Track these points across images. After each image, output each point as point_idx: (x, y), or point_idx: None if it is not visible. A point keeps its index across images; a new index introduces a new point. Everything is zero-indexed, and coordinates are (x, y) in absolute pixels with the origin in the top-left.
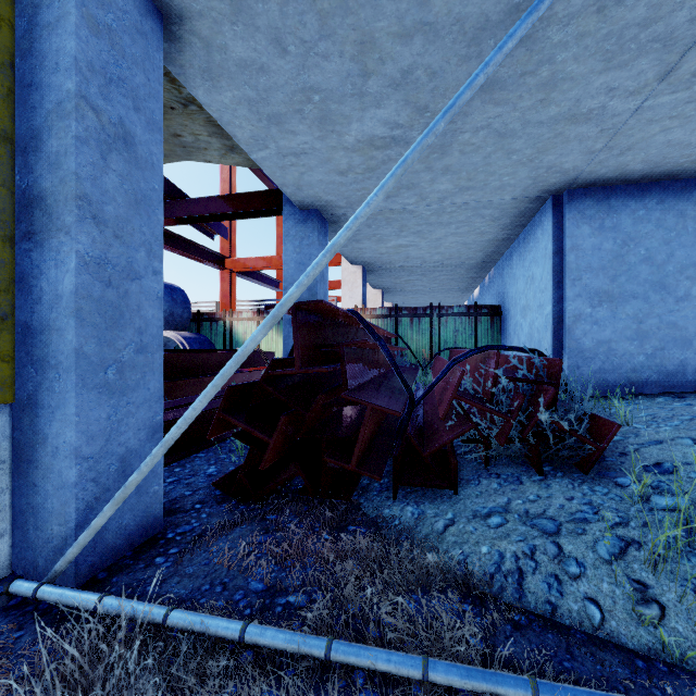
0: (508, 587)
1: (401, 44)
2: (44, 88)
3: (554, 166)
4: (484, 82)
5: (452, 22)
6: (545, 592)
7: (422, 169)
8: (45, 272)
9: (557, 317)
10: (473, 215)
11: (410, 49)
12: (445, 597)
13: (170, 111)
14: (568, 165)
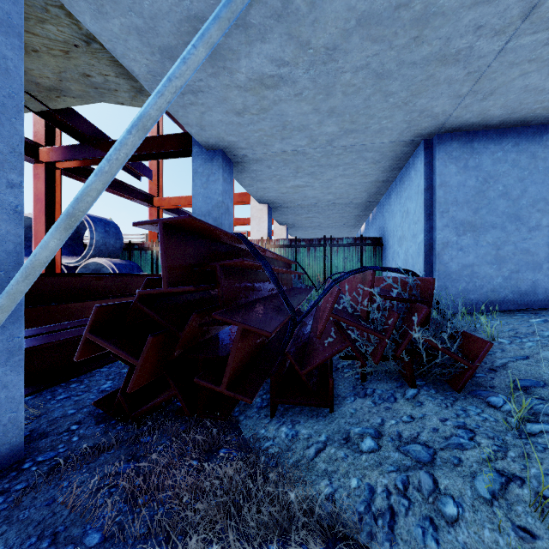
0: (378, 533)
1: None
2: None
3: (425, 110)
4: (361, 14)
5: None
6: (419, 540)
7: (310, 110)
8: None
9: (428, 244)
10: (357, 158)
11: None
12: (306, 547)
13: (74, 49)
14: (438, 109)
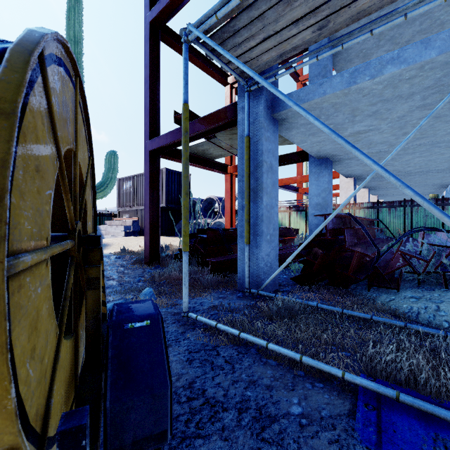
0: (411, 316)
1: (371, 106)
2: (253, 159)
3: None
4: (418, 105)
5: (395, 97)
6: (427, 318)
7: (389, 135)
8: (254, 209)
9: None
10: (431, 147)
11: (375, 106)
12: (384, 315)
13: None
14: None
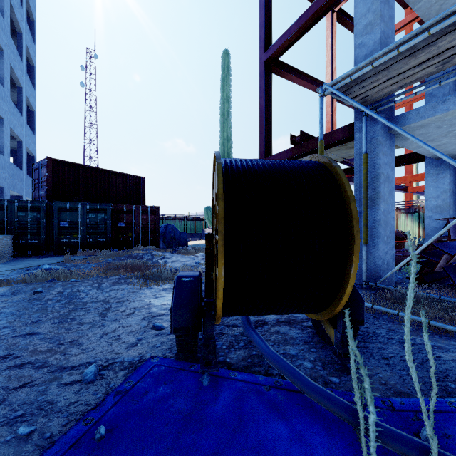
0: None
1: None
2: (370, 172)
3: None
4: None
5: None
6: None
7: None
8: (371, 215)
9: None
10: None
11: None
12: None
13: None
14: None
